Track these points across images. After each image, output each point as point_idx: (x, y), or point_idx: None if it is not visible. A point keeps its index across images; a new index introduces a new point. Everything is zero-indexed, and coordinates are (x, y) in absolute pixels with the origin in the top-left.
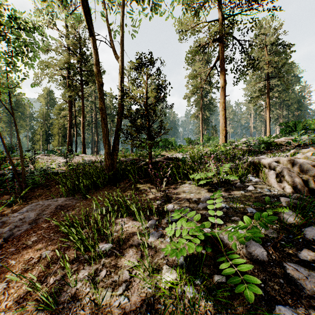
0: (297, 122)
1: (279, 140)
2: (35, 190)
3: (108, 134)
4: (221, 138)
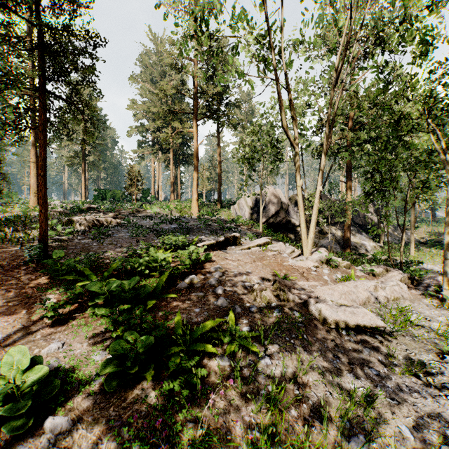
0: (107, 191)
1: (89, 206)
2: None
3: None
4: (33, 198)
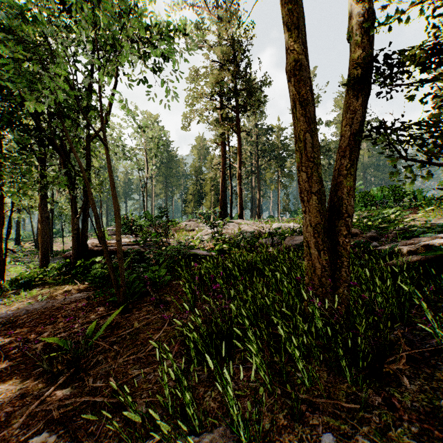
0: None
1: None
2: (143, 303)
3: (318, 156)
4: None
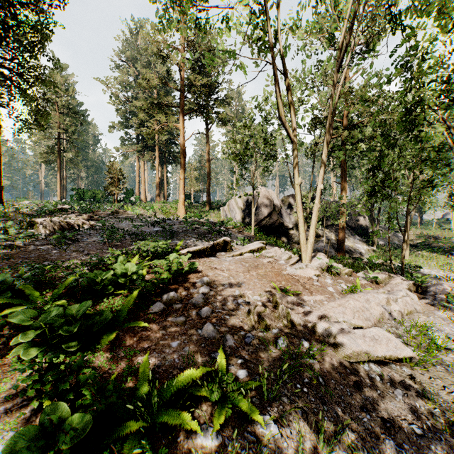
0: (86, 191)
1: (62, 207)
2: None
3: None
4: None
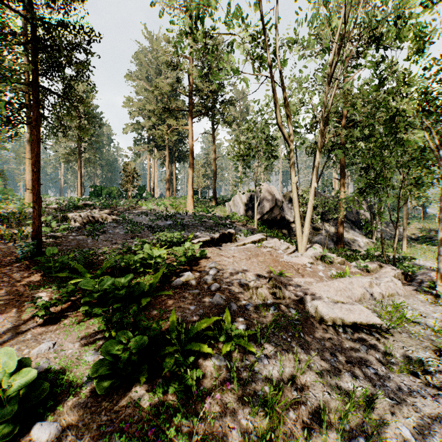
0: (103, 188)
1: (85, 203)
2: None
3: None
4: (29, 195)
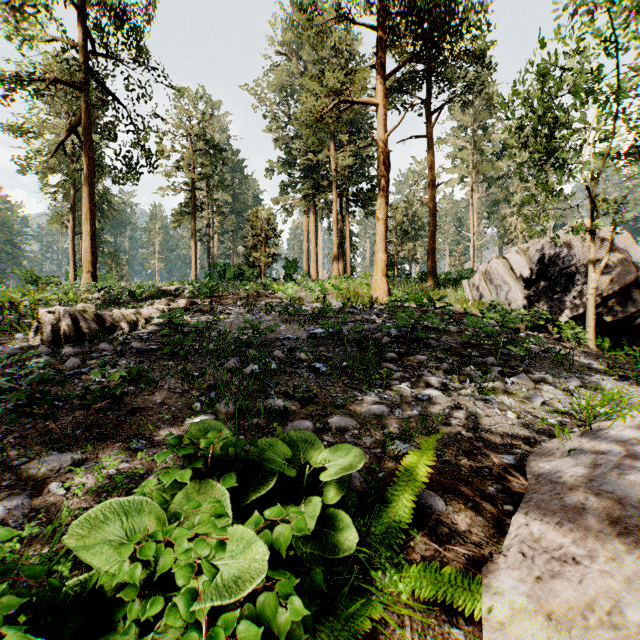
0: (228, 265)
1: (169, 288)
2: None
3: None
4: (86, 276)
